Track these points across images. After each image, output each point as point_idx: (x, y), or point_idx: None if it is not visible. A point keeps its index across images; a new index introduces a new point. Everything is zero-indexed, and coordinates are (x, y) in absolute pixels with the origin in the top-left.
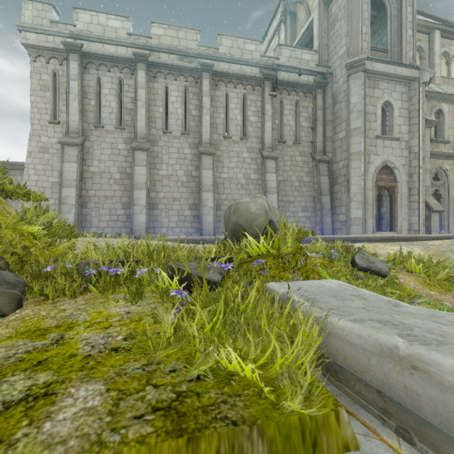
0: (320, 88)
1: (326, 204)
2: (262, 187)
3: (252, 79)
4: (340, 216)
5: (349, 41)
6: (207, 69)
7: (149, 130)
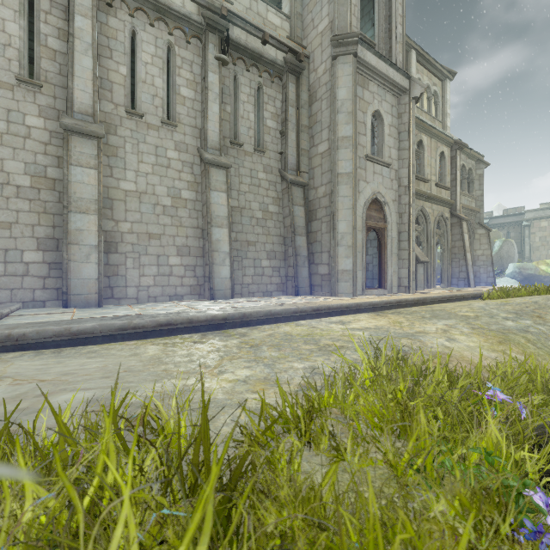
0: (292, 73)
1: (302, 249)
2: (202, 215)
3: (184, 21)
4: (321, 266)
5: (334, 9)
6: None
7: None
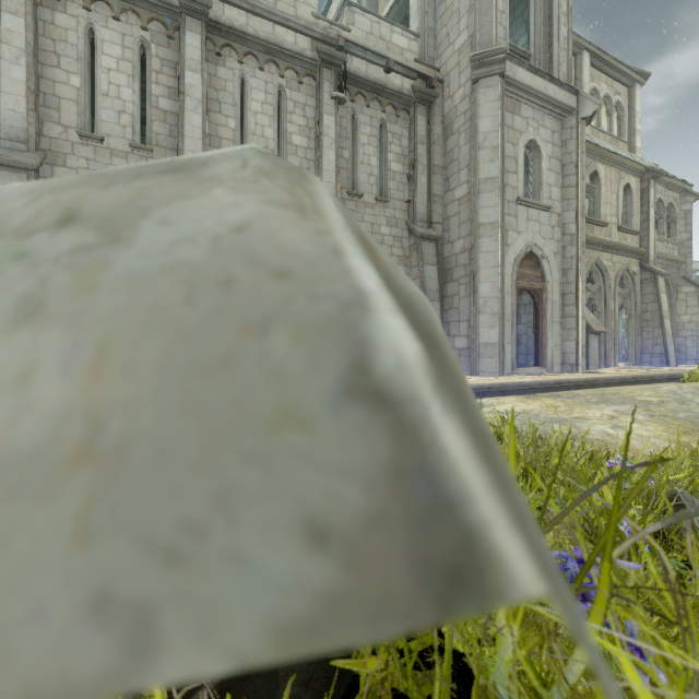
0: (422, 104)
1: None
2: None
3: (296, 59)
4: (458, 338)
5: (475, 20)
6: (195, 11)
7: (40, 124)
